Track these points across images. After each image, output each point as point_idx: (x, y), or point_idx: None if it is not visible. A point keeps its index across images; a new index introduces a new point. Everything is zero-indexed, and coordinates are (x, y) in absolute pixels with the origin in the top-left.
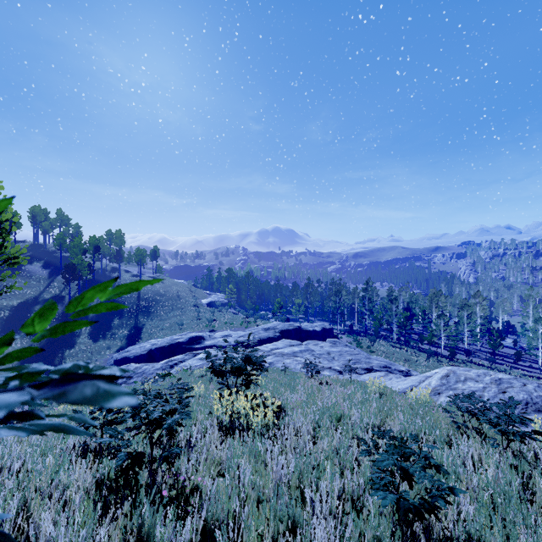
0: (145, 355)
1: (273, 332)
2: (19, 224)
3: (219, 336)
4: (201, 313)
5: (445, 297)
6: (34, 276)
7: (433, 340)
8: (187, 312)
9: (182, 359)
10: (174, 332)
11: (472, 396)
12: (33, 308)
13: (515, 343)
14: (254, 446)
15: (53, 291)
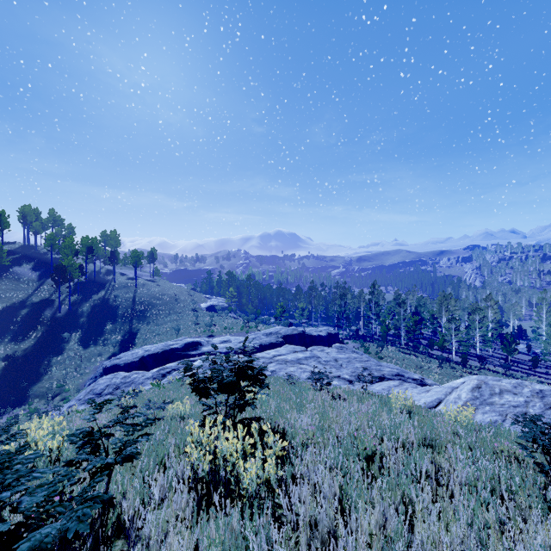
0: (136, 362)
1: (276, 337)
2: (7, 224)
3: (218, 342)
4: (200, 318)
5: (455, 301)
6: (22, 278)
7: (444, 346)
8: (185, 317)
9: (176, 367)
10: (171, 337)
11: (539, 420)
12: (19, 312)
13: (529, 348)
14: (243, 530)
15: (42, 295)
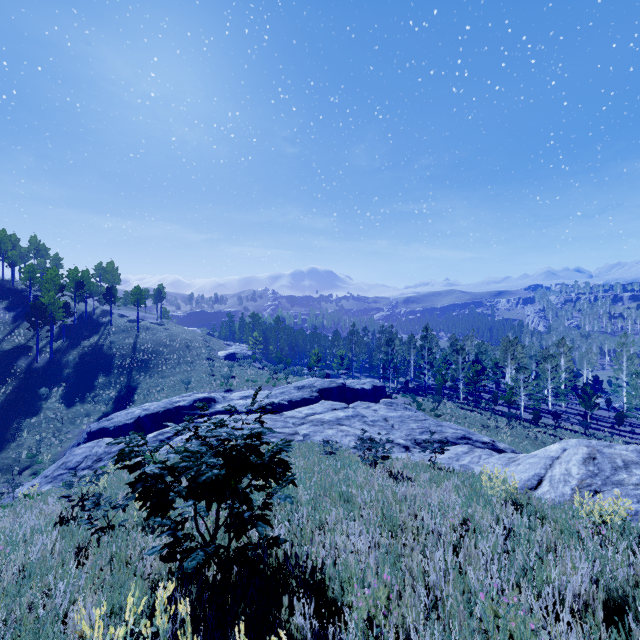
0: (131, 424)
1: (310, 391)
2: None
3: (237, 398)
4: (217, 368)
5: (522, 347)
6: None
7: (513, 400)
8: (198, 367)
9: None
10: (179, 393)
11: None
12: None
13: (608, 402)
14: None
15: (17, 340)
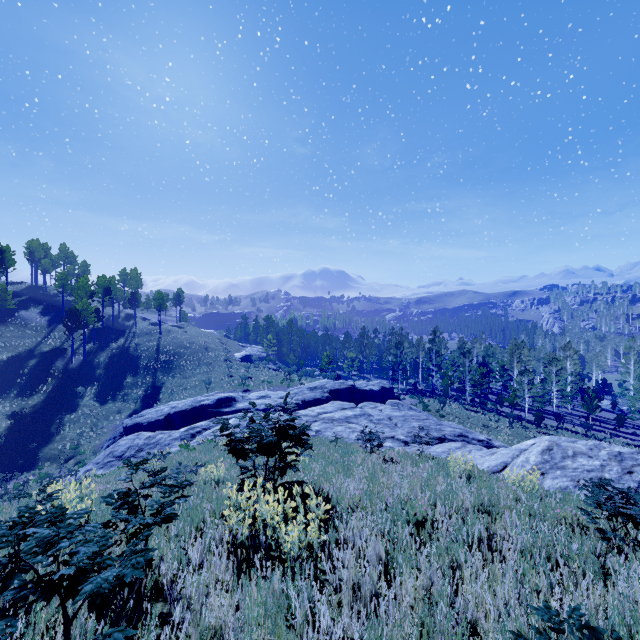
0: (162, 420)
1: (321, 392)
2: (12, 261)
3: (255, 397)
4: (234, 369)
5: (528, 350)
6: (30, 324)
7: (515, 402)
8: (216, 368)
9: (207, 426)
10: (200, 392)
11: (608, 485)
12: (27, 363)
13: (614, 405)
14: (285, 592)
15: (53, 343)
